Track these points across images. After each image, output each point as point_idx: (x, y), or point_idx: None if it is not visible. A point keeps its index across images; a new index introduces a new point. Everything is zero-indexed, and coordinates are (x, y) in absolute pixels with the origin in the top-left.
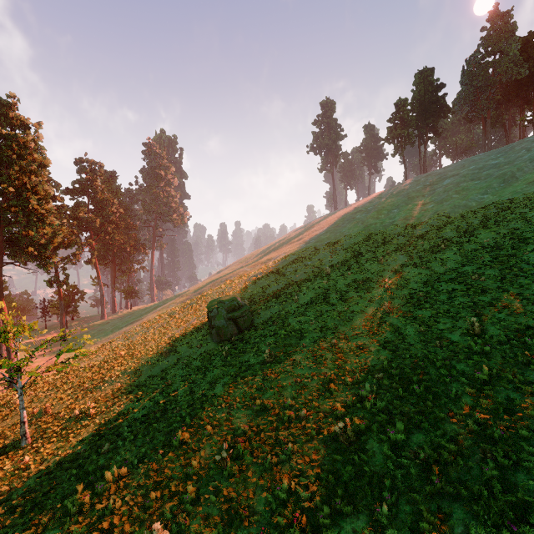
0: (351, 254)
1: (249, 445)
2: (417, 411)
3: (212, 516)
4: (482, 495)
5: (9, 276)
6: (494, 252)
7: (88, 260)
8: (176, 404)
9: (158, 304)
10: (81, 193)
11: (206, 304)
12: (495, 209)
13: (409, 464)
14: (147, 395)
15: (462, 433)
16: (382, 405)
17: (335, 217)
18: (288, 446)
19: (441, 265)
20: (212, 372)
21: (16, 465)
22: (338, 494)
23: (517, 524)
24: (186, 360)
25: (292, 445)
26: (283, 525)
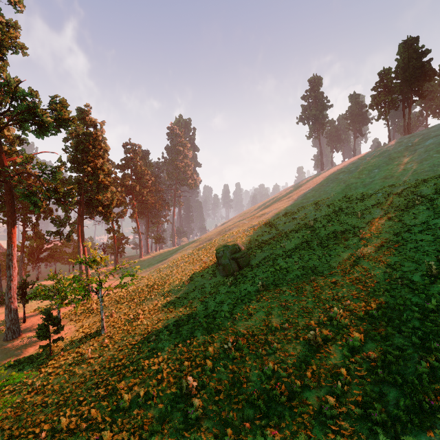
0: (333, 209)
1: (246, 342)
2: (373, 329)
3: (222, 379)
4: (413, 383)
5: (86, 226)
6: None
7: (131, 215)
8: (196, 315)
9: (179, 247)
10: (126, 167)
11: (214, 248)
12: None
13: (361, 361)
14: (176, 308)
15: (406, 344)
16: (346, 323)
17: (320, 177)
18: (274, 345)
19: (413, 219)
20: (220, 296)
21: (101, 344)
22: (307, 375)
23: (436, 401)
24: (201, 287)
25: (277, 344)
26: (268, 388)
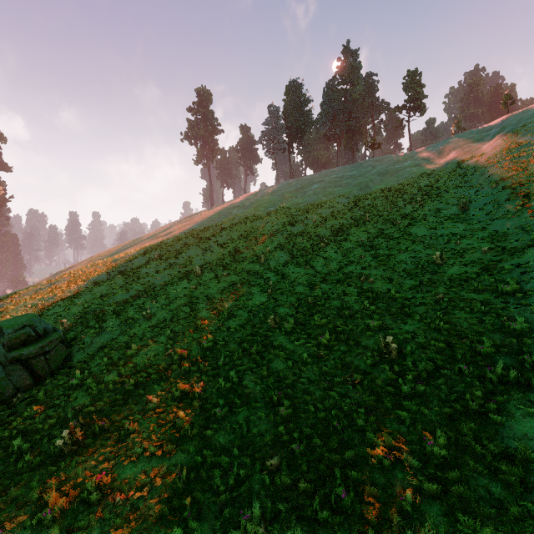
0: (228, 251)
1: None
2: None
3: None
4: None
5: None
6: (372, 251)
7: None
8: None
9: None
10: None
11: None
12: (359, 211)
13: None
14: None
15: None
16: None
17: (210, 211)
18: None
19: (325, 265)
20: None
21: None
22: None
23: None
24: None
25: None
26: None
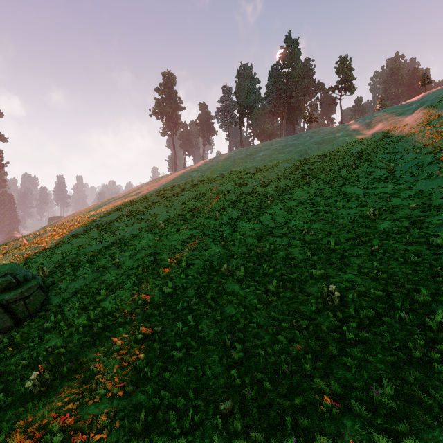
0: (188, 208)
1: None
2: None
3: None
4: None
5: None
6: (312, 208)
7: None
8: None
9: None
10: None
11: None
12: (300, 174)
13: None
14: None
15: None
16: None
17: (174, 174)
18: None
19: (271, 220)
20: None
21: None
22: None
23: None
24: None
25: None
26: None
